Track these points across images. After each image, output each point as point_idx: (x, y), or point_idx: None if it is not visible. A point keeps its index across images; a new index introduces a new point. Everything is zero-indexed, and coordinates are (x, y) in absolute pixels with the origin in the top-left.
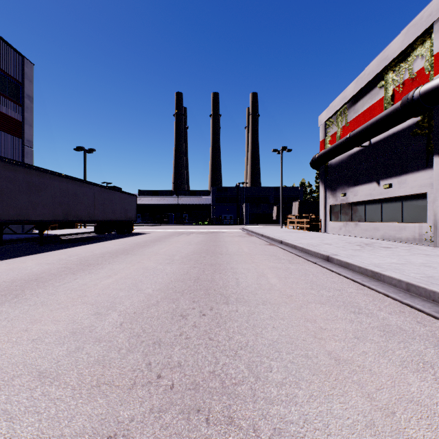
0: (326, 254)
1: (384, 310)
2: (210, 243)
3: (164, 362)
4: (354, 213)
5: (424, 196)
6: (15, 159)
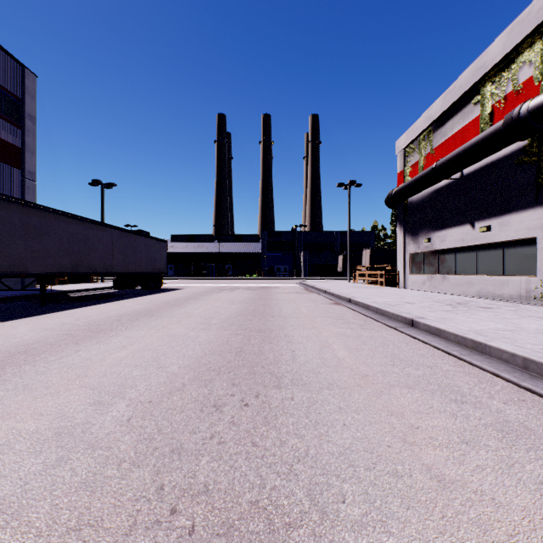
0: (410, 317)
1: (497, 397)
2: (258, 302)
3: (183, 485)
4: (441, 264)
5: (533, 242)
6: (13, 195)
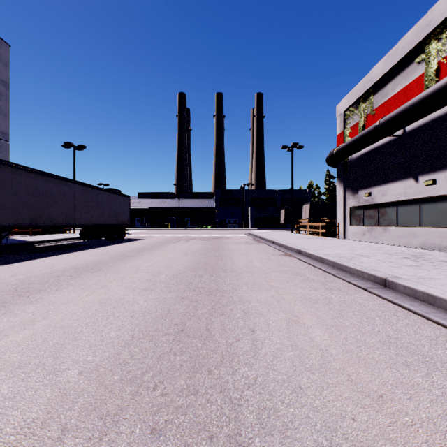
0: (381, 276)
1: None
2: (211, 253)
3: None
4: (381, 216)
5: None
6: None
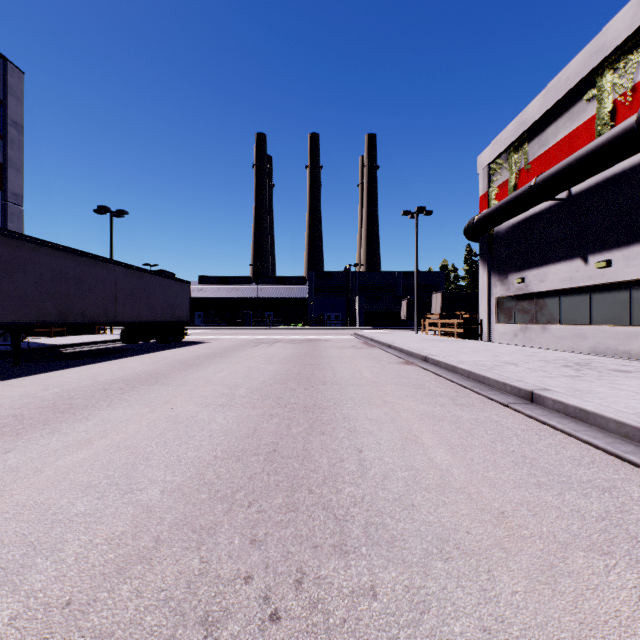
0: (527, 388)
1: None
2: (304, 361)
3: None
4: (539, 310)
5: None
6: None
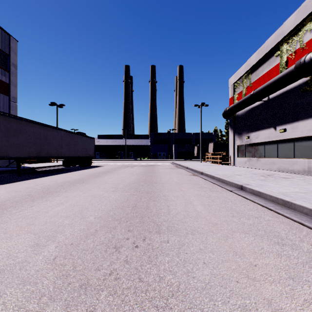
0: (240, 184)
1: (305, 240)
2: (148, 174)
3: None
4: (256, 151)
5: None
6: (3, 111)
